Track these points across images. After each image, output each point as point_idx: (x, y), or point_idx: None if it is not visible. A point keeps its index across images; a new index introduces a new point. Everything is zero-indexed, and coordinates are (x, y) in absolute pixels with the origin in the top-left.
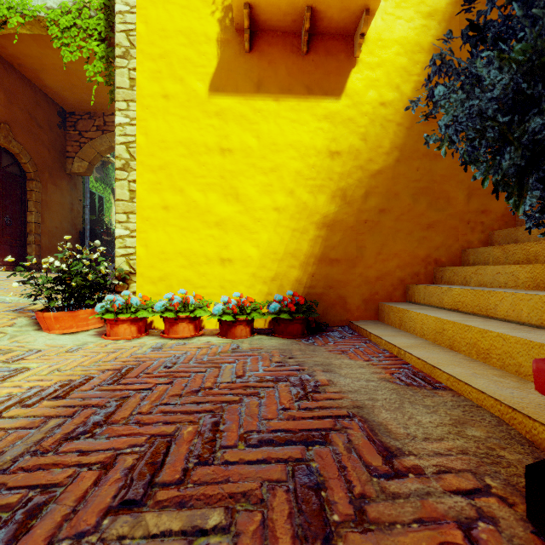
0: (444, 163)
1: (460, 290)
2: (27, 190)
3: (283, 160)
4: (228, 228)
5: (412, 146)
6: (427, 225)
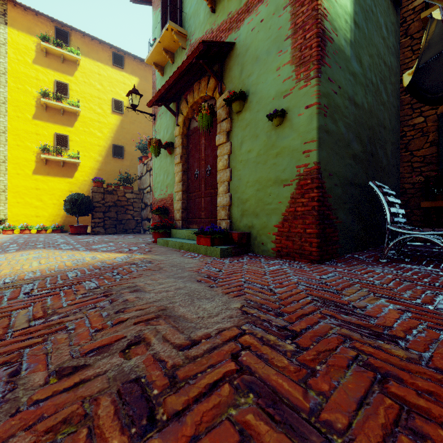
0: None
1: None
2: None
3: (56, 192)
4: (39, 208)
5: None
6: None
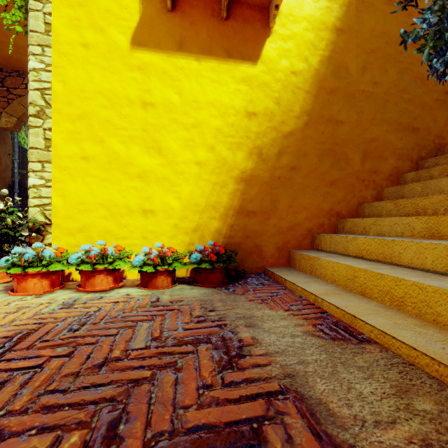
0: (344, 129)
1: (364, 239)
2: None
3: (204, 117)
4: (150, 180)
5: (318, 112)
6: (330, 182)
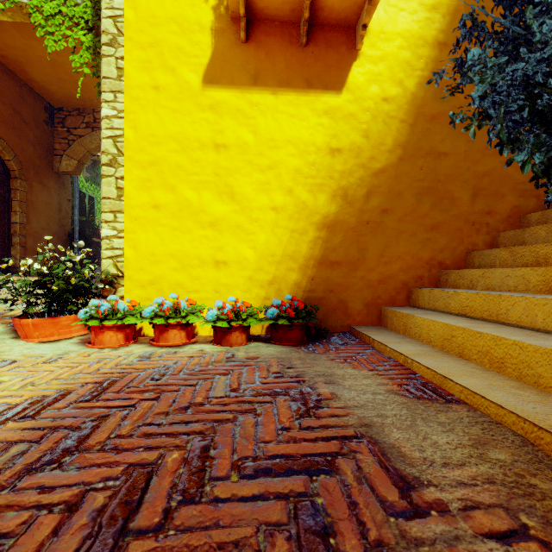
0: (449, 162)
1: (468, 294)
2: (11, 189)
3: (281, 157)
4: (223, 229)
5: (416, 144)
6: (431, 226)
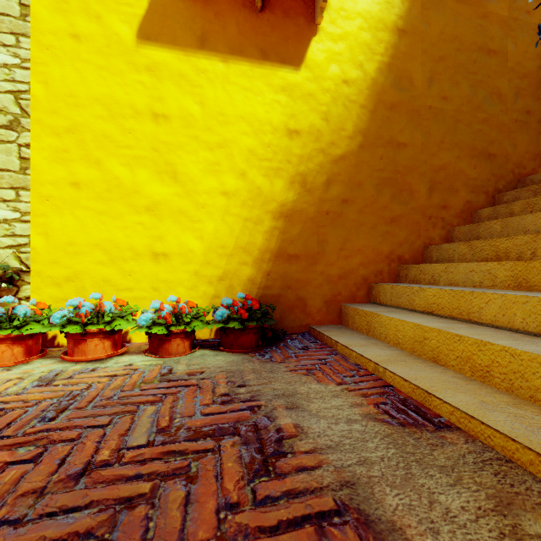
0: (408, 154)
1: (435, 291)
2: None
3: (232, 135)
4: (163, 214)
5: (376, 132)
6: (390, 219)
